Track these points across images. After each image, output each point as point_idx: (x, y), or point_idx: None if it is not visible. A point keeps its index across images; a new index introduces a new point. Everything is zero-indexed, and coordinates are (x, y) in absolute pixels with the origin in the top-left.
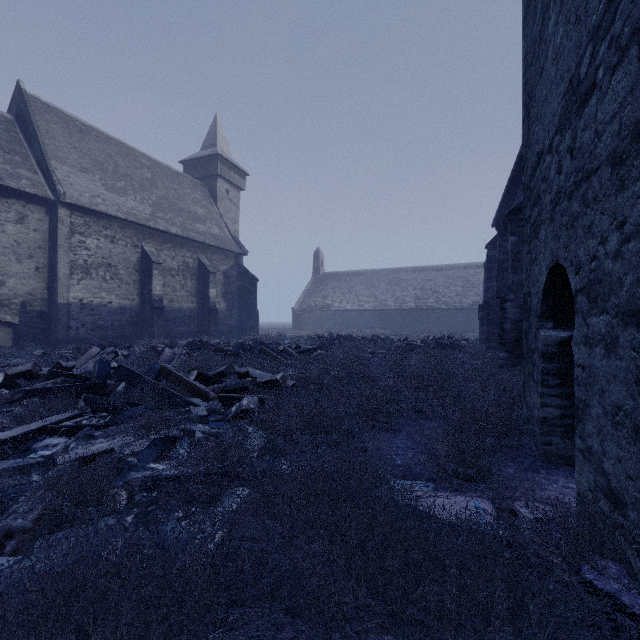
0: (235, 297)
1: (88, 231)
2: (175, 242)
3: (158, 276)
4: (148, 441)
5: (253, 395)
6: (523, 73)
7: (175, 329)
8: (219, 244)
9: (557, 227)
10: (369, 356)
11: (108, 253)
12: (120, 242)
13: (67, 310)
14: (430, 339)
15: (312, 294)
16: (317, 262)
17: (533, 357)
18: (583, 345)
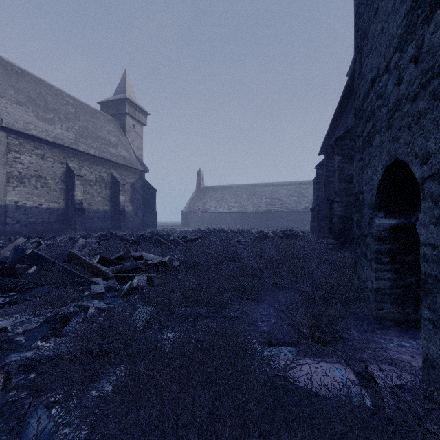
0: (139, 202)
1: (22, 150)
2: (93, 161)
3: (79, 185)
4: (43, 318)
5: (144, 274)
6: (355, 24)
7: (93, 225)
8: (127, 163)
9: (396, 130)
10: (236, 243)
11: (39, 167)
12: (49, 159)
13: (4, 210)
14: (278, 231)
15: (196, 201)
16: (199, 179)
17: (366, 240)
18: (434, 226)
